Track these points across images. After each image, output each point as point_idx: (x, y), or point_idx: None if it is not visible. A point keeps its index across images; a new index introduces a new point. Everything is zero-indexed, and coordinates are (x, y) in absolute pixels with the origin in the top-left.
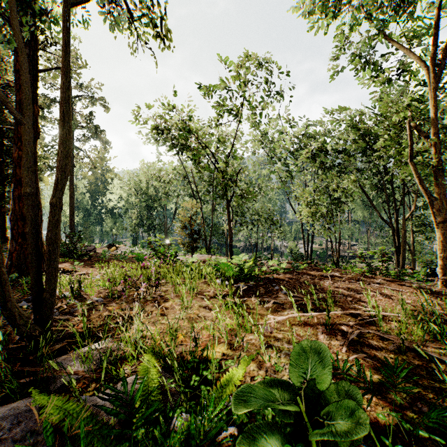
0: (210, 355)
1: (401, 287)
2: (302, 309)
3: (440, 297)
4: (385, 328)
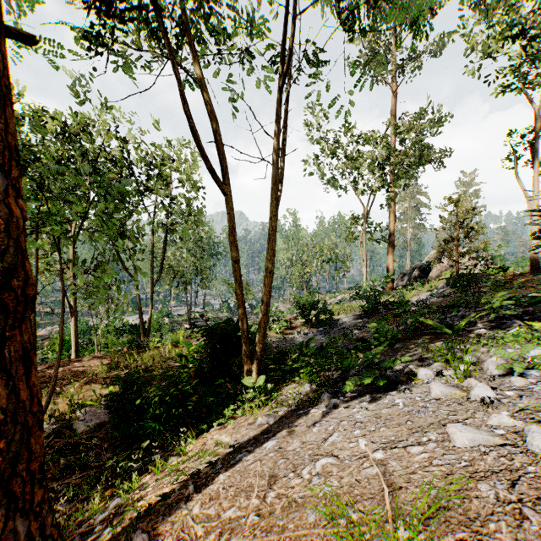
0: (80, 402)
1: (80, 361)
2: (69, 384)
3: (98, 359)
4: (102, 375)
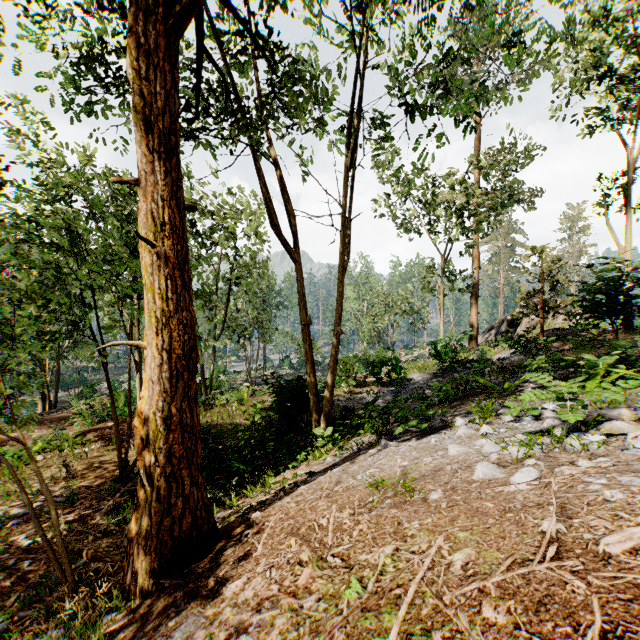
0: None
1: None
2: None
3: None
4: None
